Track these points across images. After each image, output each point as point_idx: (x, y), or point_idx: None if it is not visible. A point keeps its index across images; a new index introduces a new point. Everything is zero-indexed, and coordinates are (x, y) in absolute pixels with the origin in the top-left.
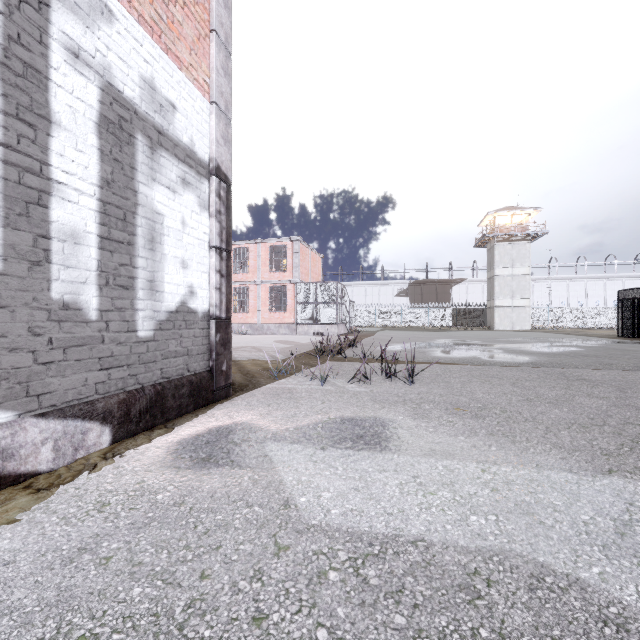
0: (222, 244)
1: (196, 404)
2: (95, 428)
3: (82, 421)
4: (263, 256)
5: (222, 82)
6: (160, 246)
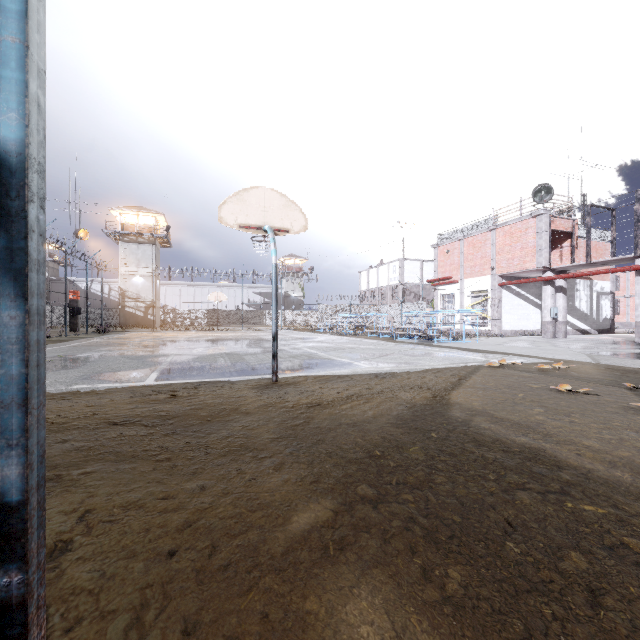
0: (612, 306)
1: (607, 333)
2: (596, 332)
3: (595, 331)
4: (631, 280)
5: (612, 276)
6: (602, 309)
